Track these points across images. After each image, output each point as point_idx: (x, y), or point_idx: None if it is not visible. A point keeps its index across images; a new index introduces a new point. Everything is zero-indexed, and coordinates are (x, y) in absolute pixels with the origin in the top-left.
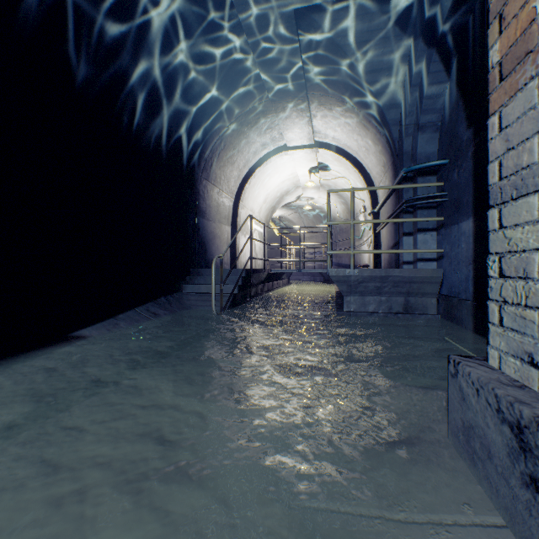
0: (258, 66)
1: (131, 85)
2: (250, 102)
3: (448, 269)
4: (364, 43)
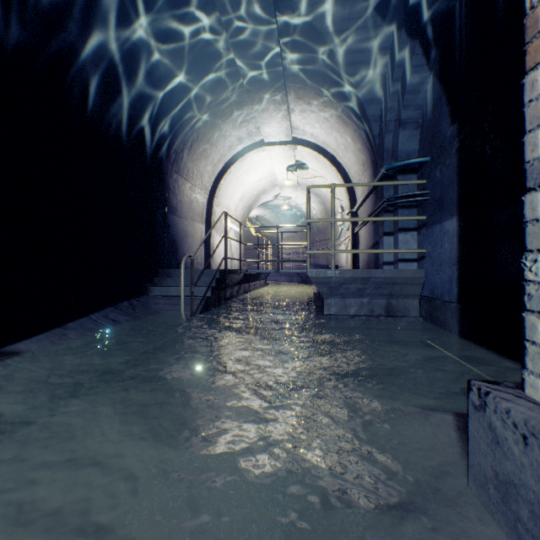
0: (233, 51)
1: (86, 58)
2: (225, 91)
3: (430, 269)
4: (345, 32)
